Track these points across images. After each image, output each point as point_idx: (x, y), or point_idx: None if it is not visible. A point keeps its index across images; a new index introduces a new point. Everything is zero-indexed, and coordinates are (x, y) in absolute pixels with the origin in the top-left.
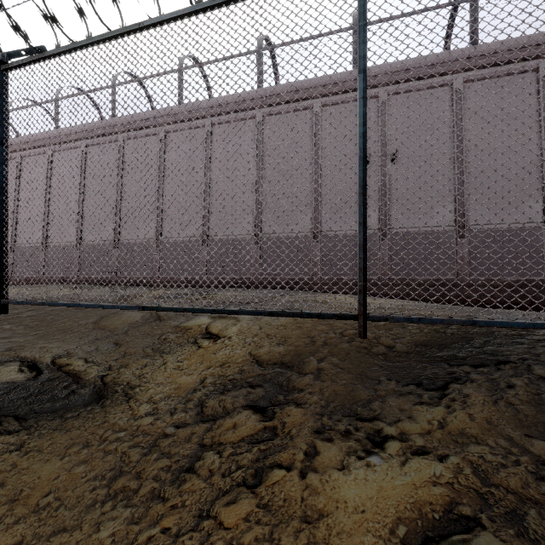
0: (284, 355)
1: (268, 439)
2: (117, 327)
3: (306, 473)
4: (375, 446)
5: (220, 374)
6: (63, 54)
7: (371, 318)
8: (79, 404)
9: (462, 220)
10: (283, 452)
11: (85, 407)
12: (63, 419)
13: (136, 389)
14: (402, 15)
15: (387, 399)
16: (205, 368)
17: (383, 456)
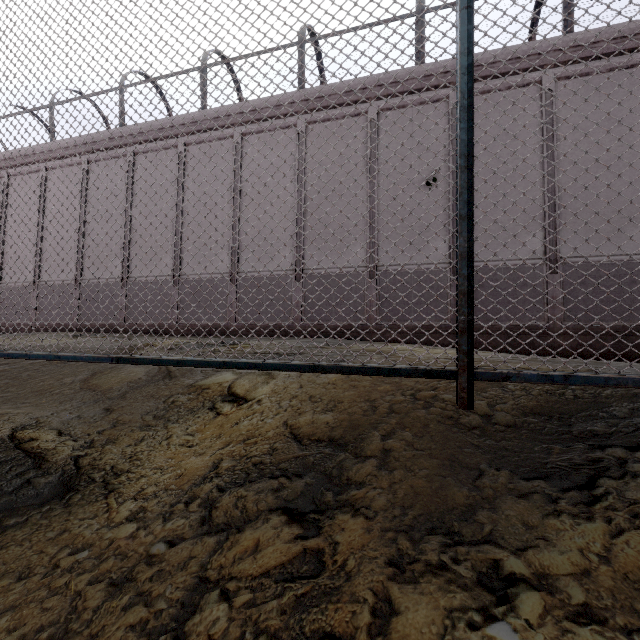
0: (334, 427)
1: (309, 576)
2: (113, 386)
3: None
4: (495, 600)
5: (243, 454)
6: None
7: (481, 375)
8: (33, 501)
9: None
10: (334, 606)
11: (40, 507)
12: (0, 528)
13: (123, 476)
14: None
15: (500, 505)
16: (223, 445)
17: (516, 625)
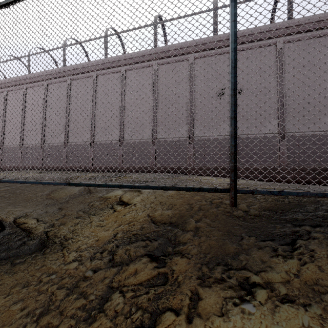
0: (172, 217)
1: (161, 284)
2: (62, 197)
3: (192, 318)
4: (246, 293)
5: (128, 230)
6: (14, 3)
7: (240, 191)
8: (27, 252)
9: (314, 114)
10: (172, 297)
11: (31, 254)
12: (13, 264)
13: (69, 241)
14: (244, 1)
15: (250, 252)
16: (117, 225)
17: (255, 303)
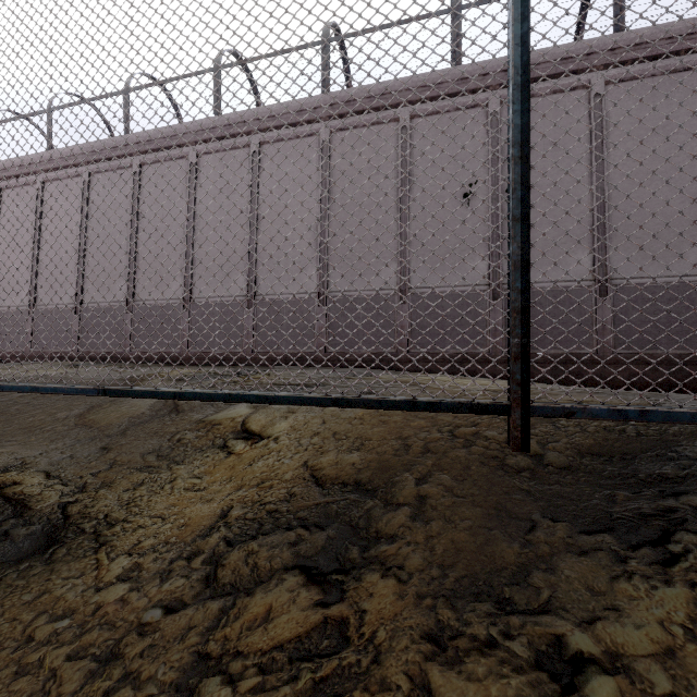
0: (361, 469)
1: (331, 654)
2: (112, 422)
3: None
4: (559, 689)
5: (256, 501)
6: None
7: (539, 410)
8: (9, 557)
9: None
10: (360, 695)
11: (17, 564)
12: None
13: (117, 526)
14: None
15: (558, 564)
16: (233, 489)
17: None
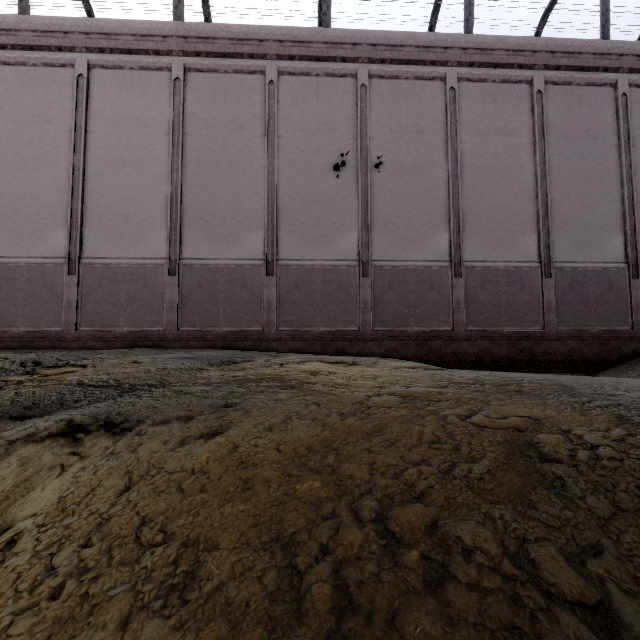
0: None
1: None
2: None
3: None
4: None
5: None
6: None
7: None
8: None
9: None
10: None
11: None
12: None
13: None
14: None
15: None
16: None
17: None
